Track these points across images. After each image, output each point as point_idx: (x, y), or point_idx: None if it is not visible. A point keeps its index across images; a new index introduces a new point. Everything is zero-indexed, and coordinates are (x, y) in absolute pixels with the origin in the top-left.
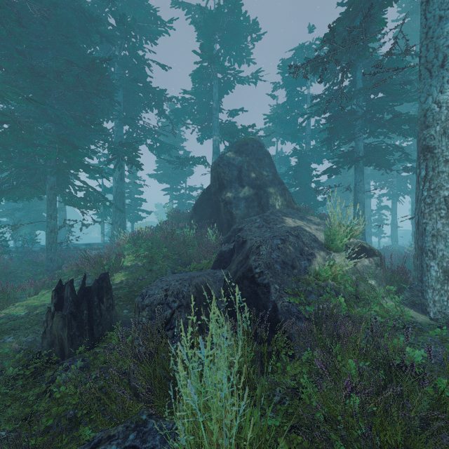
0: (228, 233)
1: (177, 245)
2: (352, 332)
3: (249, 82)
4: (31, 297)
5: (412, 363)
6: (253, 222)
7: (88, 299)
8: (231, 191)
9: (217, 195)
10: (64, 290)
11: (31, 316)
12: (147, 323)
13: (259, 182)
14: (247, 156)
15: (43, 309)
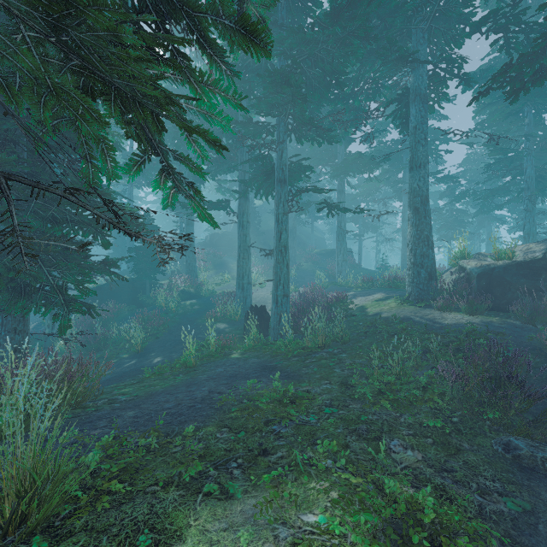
0: None
1: None
2: (404, 279)
3: None
4: None
5: (391, 277)
6: None
7: None
8: None
9: None
10: None
11: None
12: None
13: None
14: None
15: None
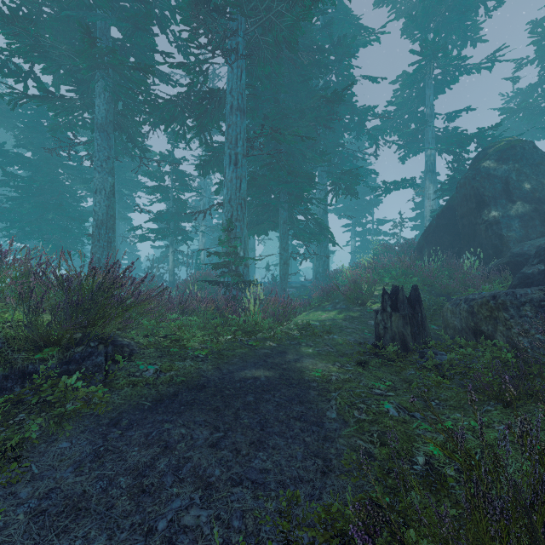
0: (494, 261)
1: (430, 275)
2: None
3: (479, 69)
4: (297, 316)
5: None
6: None
7: (412, 305)
8: (497, 208)
9: (471, 216)
10: (398, 294)
11: (327, 325)
12: (535, 316)
13: (538, 195)
14: (515, 162)
15: (330, 322)
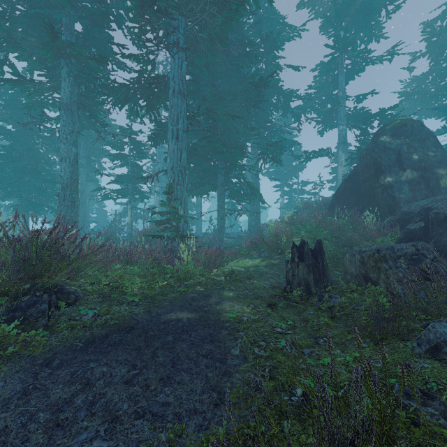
0: (389, 218)
1: (337, 229)
2: None
3: (382, 60)
4: (229, 263)
5: None
6: (445, 201)
7: (315, 256)
8: (391, 175)
9: (371, 181)
10: (304, 247)
11: (250, 271)
12: (408, 267)
13: (423, 164)
14: (406, 137)
15: (253, 269)
